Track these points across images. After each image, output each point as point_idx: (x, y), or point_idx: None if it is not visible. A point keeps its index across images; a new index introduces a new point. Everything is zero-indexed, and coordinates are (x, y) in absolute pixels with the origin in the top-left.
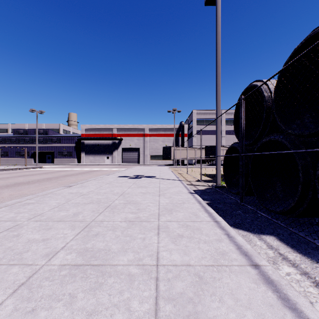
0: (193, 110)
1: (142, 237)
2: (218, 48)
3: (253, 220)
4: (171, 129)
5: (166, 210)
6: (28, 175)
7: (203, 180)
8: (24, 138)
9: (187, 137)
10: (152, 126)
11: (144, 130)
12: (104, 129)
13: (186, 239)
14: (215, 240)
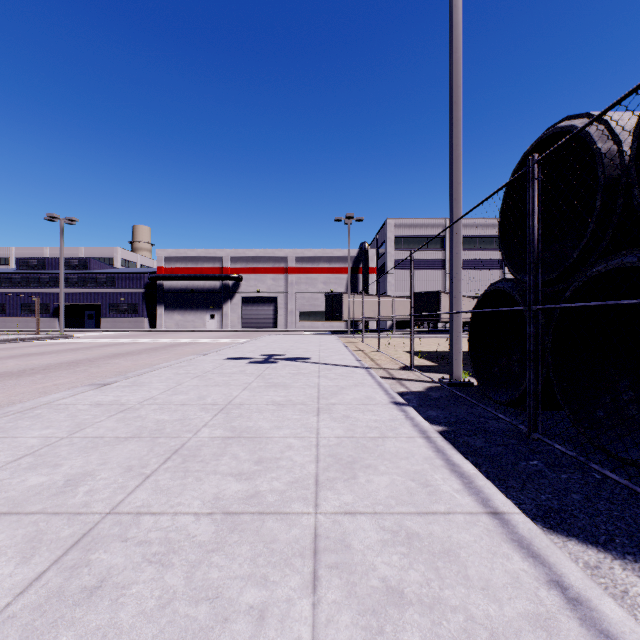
0: (387, 220)
1: (257, 601)
2: (454, 61)
3: (589, 495)
4: (343, 259)
5: (337, 463)
6: (31, 355)
7: (417, 367)
8: (38, 276)
9: (374, 275)
10: (303, 252)
11: (287, 261)
12: (204, 258)
13: (419, 617)
14: (528, 627)
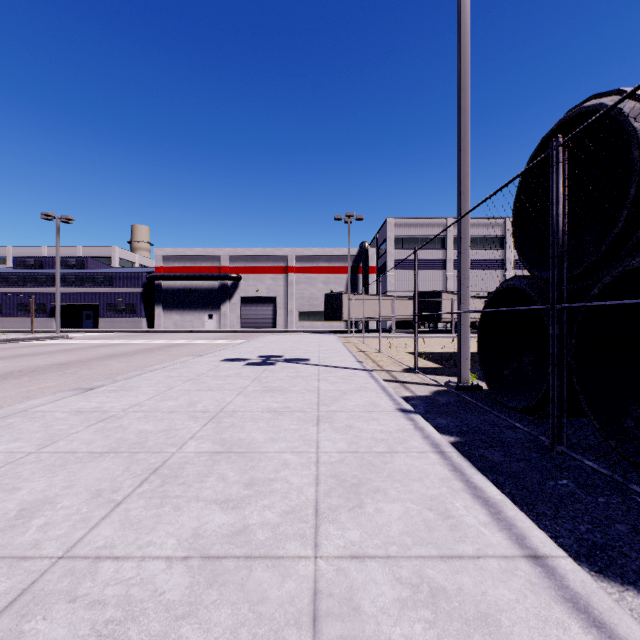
0: (387, 219)
1: None
2: (462, 46)
3: (636, 525)
4: (343, 258)
5: (340, 486)
6: (22, 356)
7: (420, 369)
8: (35, 275)
9: (374, 275)
10: (302, 252)
11: (287, 260)
12: (203, 258)
13: None
14: None
